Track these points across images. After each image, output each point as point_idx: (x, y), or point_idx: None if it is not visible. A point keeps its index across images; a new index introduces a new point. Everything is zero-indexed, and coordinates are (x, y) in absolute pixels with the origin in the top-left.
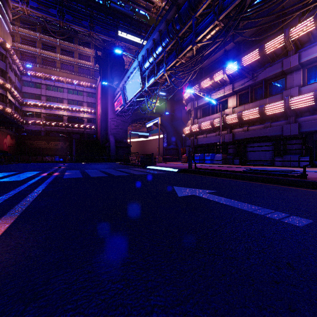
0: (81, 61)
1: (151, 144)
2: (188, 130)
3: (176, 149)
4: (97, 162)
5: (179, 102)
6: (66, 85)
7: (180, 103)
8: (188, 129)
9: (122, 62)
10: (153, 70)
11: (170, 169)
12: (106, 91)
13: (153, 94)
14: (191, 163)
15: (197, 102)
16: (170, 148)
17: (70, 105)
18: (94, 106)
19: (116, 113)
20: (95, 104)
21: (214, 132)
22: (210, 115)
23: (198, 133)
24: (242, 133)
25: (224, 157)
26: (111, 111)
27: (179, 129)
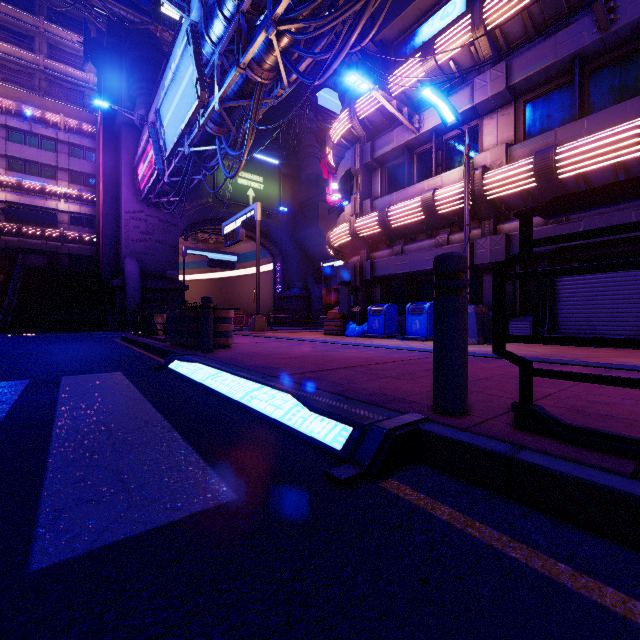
0: (58, 65)
1: (245, 287)
2: (346, 234)
3: (304, 299)
4: (78, 330)
5: (311, 187)
6: (0, 118)
7: (313, 190)
8: (346, 229)
9: (161, 61)
10: (236, 36)
11: (278, 402)
12: (118, 138)
13: (240, 132)
14: (466, 367)
15: (372, 147)
16: (290, 295)
17: (15, 173)
18: (91, 183)
19: (142, 195)
20: (94, 179)
21: (429, 235)
22: (416, 183)
23: (375, 245)
24: (548, 232)
25: (482, 315)
26: (130, 192)
27: (311, 250)
